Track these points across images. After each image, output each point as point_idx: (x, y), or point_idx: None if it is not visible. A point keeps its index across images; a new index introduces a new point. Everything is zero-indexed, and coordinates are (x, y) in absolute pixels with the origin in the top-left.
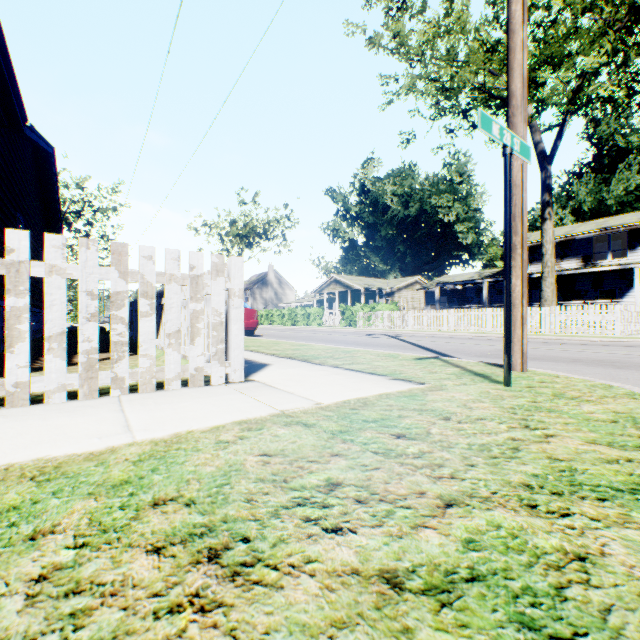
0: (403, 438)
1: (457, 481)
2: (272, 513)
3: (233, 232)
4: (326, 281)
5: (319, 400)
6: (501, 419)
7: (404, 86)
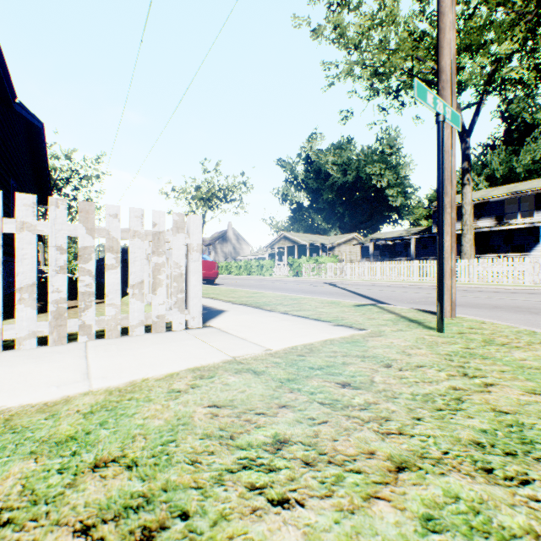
0: (348, 387)
1: (406, 438)
2: (215, 479)
3: (198, 196)
4: (277, 237)
5: (269, 346)
6: (439, 366)
7: (343, 71)
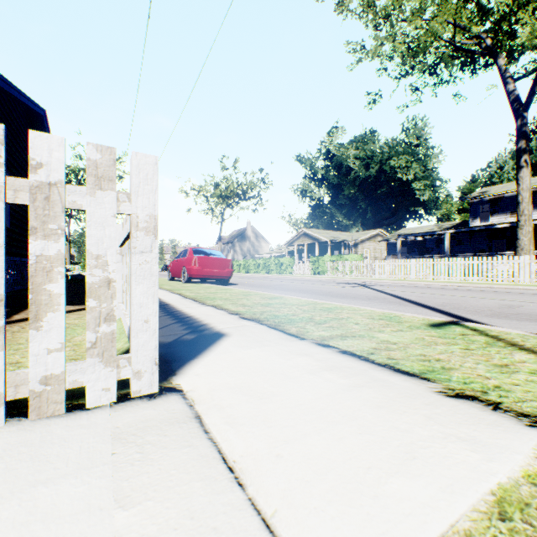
0: None
1: None
2: None
3: (216, 193)
4: (296, 234)
5: None
6: None
7: (370, 50)
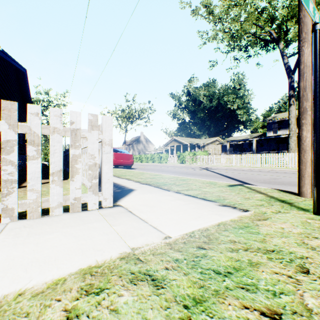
0: None
1: None
2: None
3: (122, 115)
4: (170, 140)
5: (167, 232)
6: None
7: (211, 36)
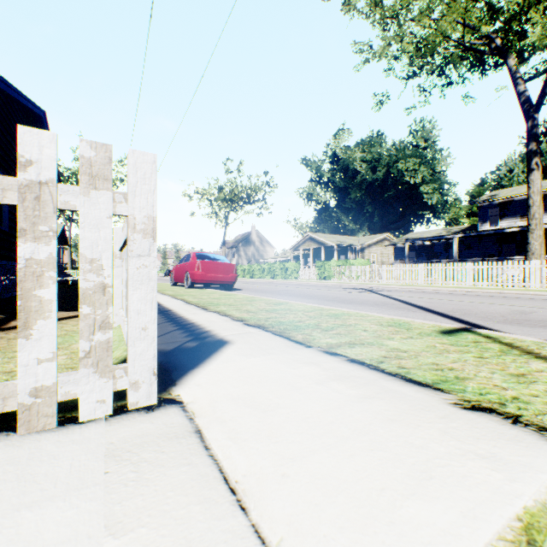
0: None
1: None
2: None
3: (220, 197)
4: (302, 239)
5: None
6: None
7: (377, 51)
